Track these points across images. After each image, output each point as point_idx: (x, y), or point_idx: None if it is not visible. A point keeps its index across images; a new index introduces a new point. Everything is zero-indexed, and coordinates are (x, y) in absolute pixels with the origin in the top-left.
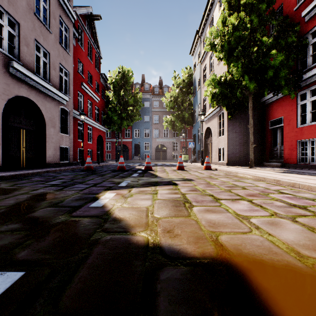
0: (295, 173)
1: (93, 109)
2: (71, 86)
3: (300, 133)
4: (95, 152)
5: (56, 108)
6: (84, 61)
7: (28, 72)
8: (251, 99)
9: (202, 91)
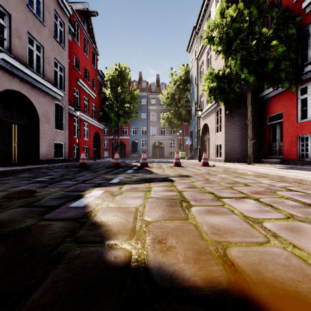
0: (297, 169)
1: (90, 106)
2: (66, 82)
3: (301, 128)
4: (91, 149)
5: (50, 103)
6: (80, 57)
7: (20, 65)
8: (249, 94)
9: (199, 87)
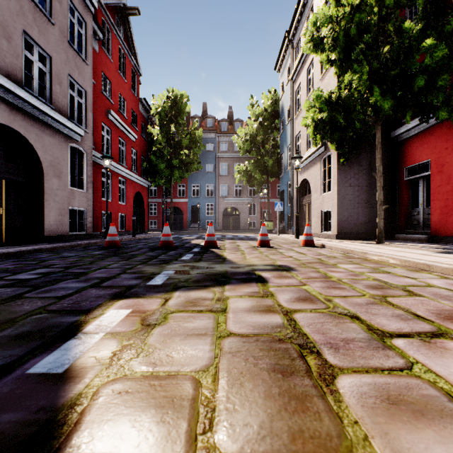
0: None
1: (128, 152)
2: (89, 113)
3: None
4: (130, 218)
5: (62, 146)
6: (112, 77)
7: (8, 82)
8: (379, 130)
9: (294, 124)
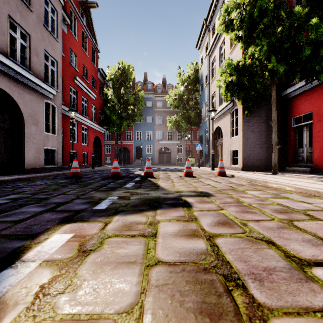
0: None
1: (89, 107)
2: (59, 78)
3: None
4: (91, 155)
5: (38, 102)
6: (77, 53)
7: None
8: (274, 90)
9: (210, 86)
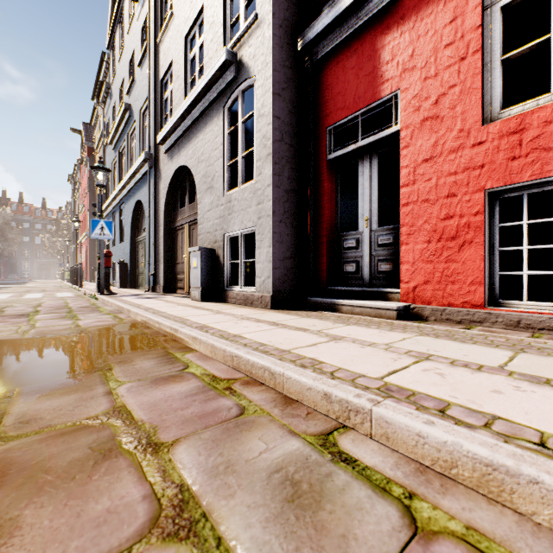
0: None
1: None
2: None
3: None
4: None
5: None
6: None
7: None
8: None
9: None
